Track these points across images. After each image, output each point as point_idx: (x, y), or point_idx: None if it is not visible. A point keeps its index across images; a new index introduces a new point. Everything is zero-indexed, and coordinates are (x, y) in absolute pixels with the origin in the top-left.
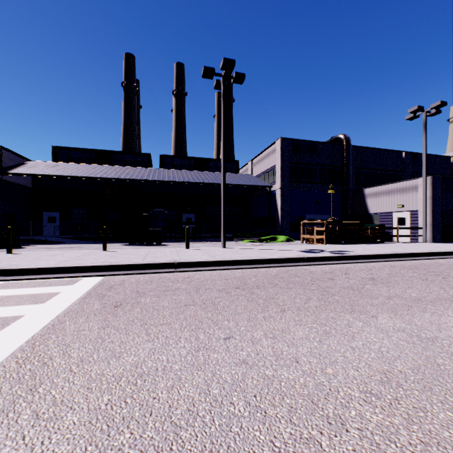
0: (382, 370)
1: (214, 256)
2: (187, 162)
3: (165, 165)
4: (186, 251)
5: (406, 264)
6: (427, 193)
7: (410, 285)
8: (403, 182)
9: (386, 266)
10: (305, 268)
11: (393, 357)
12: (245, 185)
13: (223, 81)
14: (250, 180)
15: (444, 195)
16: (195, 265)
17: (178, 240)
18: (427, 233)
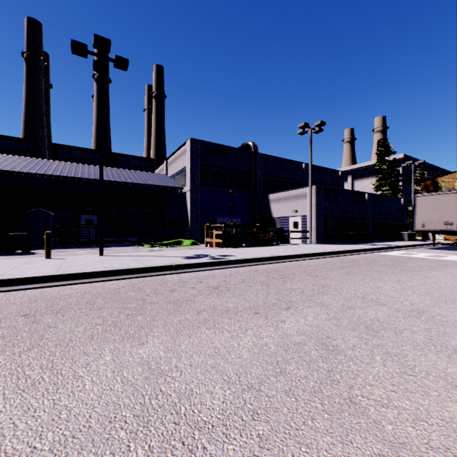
0: (4, 455)
1: (61, 268)
2: (91, 155)
3: (60, 157)
4: (38, 262)
5: (272, 267)
6: (312, 200)
7: (243, 292)
8: (297, 190)
9: (250, 270)
10: (165, 278)
11: (66, 418)
12: (152, 185)
13: (100, 63)
14: (160, 180)
15: (326, 202)
16: (14, 283)
17: (67, 246)
18: (313, 236)
